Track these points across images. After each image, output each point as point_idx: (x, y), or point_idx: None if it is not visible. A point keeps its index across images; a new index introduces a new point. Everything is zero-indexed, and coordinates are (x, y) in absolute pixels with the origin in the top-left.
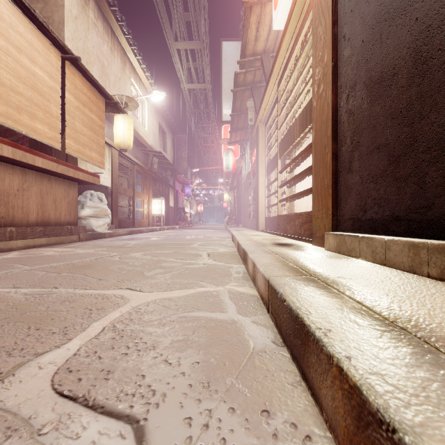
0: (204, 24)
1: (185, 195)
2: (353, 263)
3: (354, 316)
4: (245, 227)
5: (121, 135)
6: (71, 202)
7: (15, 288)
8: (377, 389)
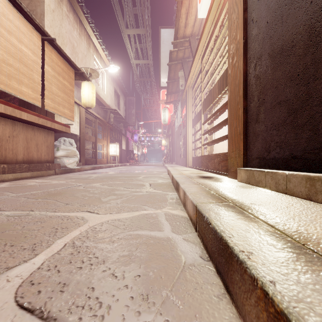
0: (147, 16)
1: (133, 141)
2: (261, 191)
3: (270, 238)
4: (177, 164)
5: (86, 97)
6: (49, 146)
7: (1, 211)
8: (307, 320)
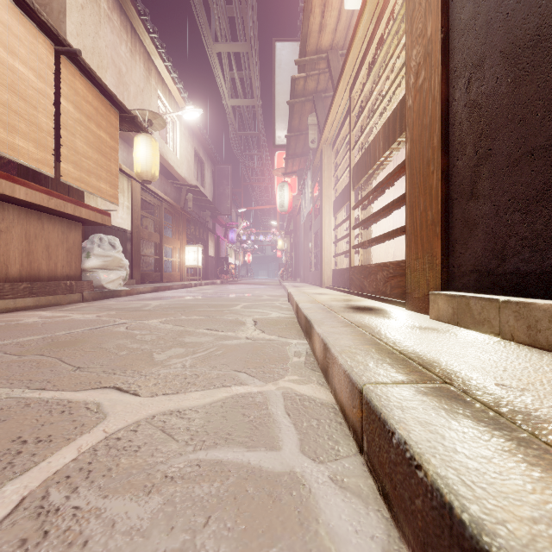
0: (251, 19)
1: (228, 241)
2: (496, 346)
3: None
4: (305, 282)
5: (143, 163)
6: (72, 249)
7: None
8: None
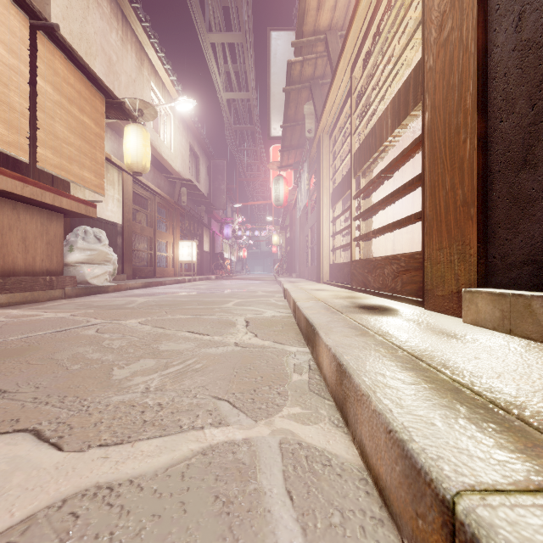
0: (246, 7)
1: (224, 236)
2: None
3: None
4: (301, 278)
5: (133, 153)
6: (53, 242)
7: None
8: None
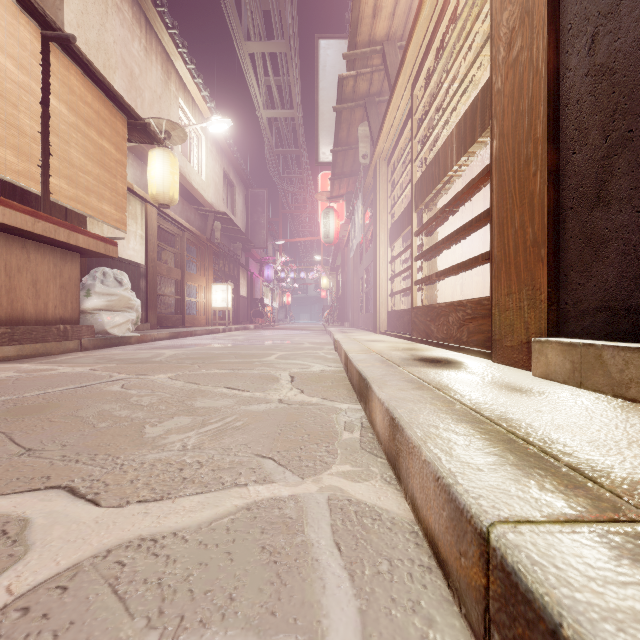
0: (290, 11)
1: (264, 279)
2: None
3: None
4: (354, 327)
5: (159, 182)
6: (68, 286)
7: None
8: None
